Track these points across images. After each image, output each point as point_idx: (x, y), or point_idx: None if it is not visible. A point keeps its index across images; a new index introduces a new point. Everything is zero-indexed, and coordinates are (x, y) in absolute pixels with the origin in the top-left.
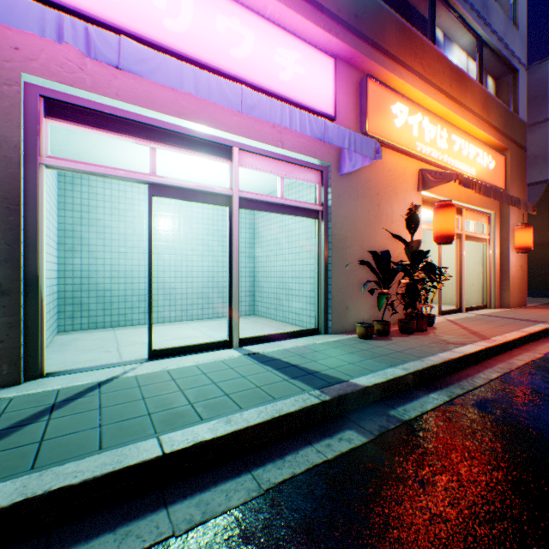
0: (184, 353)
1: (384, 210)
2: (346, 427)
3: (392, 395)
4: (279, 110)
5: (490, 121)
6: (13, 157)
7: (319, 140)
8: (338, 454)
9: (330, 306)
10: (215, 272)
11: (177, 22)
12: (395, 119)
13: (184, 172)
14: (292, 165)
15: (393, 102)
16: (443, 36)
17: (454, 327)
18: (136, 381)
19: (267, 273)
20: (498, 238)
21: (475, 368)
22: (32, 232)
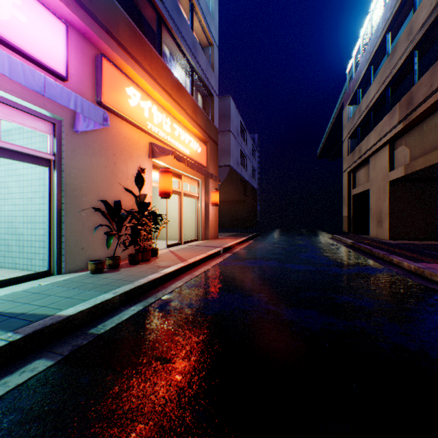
0: None
1: (121, 168)
2: (38, 358)
3: (100, 316)
4: None
5: (198, 122)
6: None
7: (38, 92)
8: (13, 387)
9: (64, 248)
10: None
11: None
12: (130, 99)
13: None
14: (15, 109)
15: (128, 85)
16: (170, 53)
17: (171, 255)
18: None
19: None
20: (204, 197)
21: (172, 281)
22: None
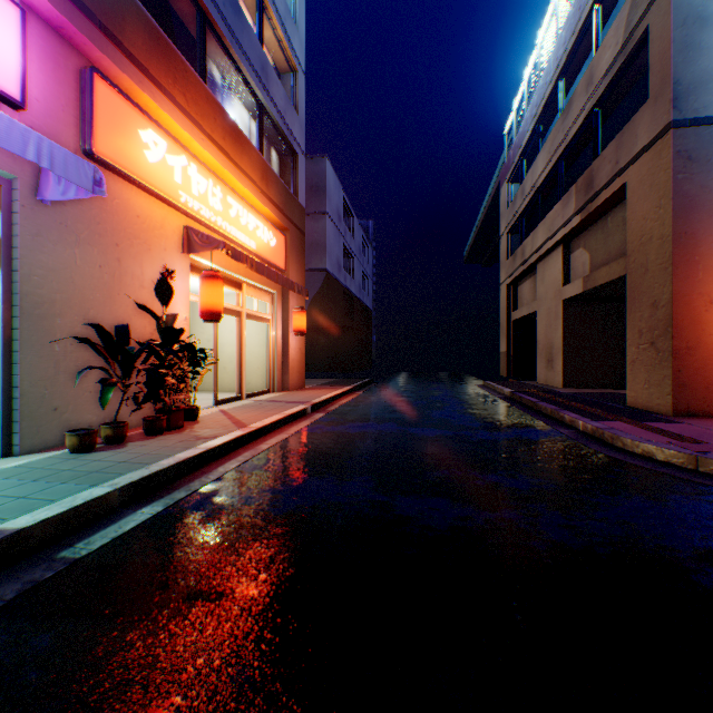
0: None
1: (132, 269)
2: None
3: (82, 528)
4: None
5: (271, 195)
6: None
7: None
8: None
9: (19, 410)
10: None
11: None
12: (148, 150)
13: None
14: None
15: (143, 126)
16: (223, 77)
17: (222, 418)
18: None
19: None
20: (282, 320)
21: (220, 462)
22: None
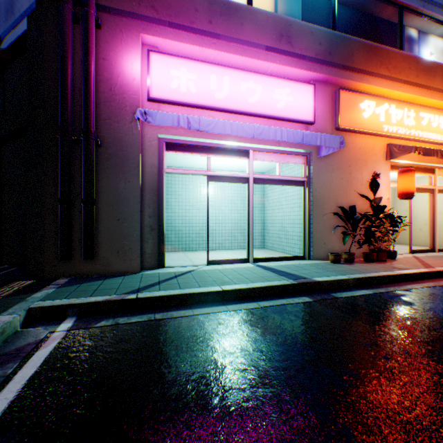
0: (223, 263)
1: (355, 177)
2: (304, 296)
3: (337, 288)
4: (274, 132)
5: None
6: (155, 171)
7: (299, 143)
8: (296, 302)
9: (312, 242)
10: (239, 220)
11: (221, 94)
12: (363, 112)
13: (221, 162)
14: (286, 155)
15: (361, 101)
16: (415, 33)
17: (412, 260)
18: (204, 271)
19: (272, 220)
20: None
21: (407, 283)
22: (161, 203)
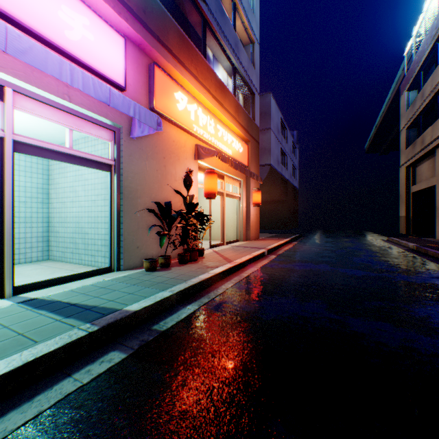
0: None
1: (170, 171)
2: (112, 349)
3: (160, 313)
4: (58, 64)
5: (240, 121)
6: None
7: (105, 103)
8: (96, 376)
9: (123, 247)
10: None
11: None
12: (178, 104)
13: None
14: (84, 120)
15: (176, 90)
16: (213, 55)
17: (216, 255)
18: None
19: (63, 218)
20: (245, 197)
21: (221, 282)
22: None
